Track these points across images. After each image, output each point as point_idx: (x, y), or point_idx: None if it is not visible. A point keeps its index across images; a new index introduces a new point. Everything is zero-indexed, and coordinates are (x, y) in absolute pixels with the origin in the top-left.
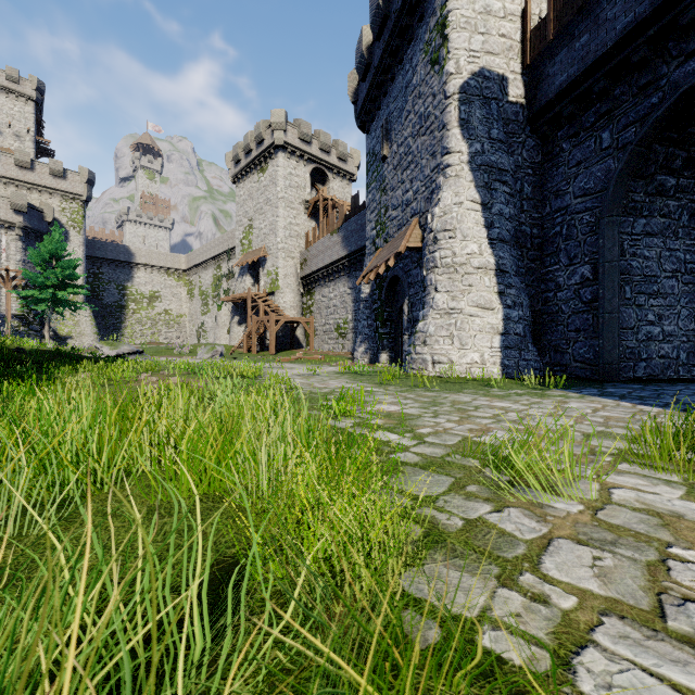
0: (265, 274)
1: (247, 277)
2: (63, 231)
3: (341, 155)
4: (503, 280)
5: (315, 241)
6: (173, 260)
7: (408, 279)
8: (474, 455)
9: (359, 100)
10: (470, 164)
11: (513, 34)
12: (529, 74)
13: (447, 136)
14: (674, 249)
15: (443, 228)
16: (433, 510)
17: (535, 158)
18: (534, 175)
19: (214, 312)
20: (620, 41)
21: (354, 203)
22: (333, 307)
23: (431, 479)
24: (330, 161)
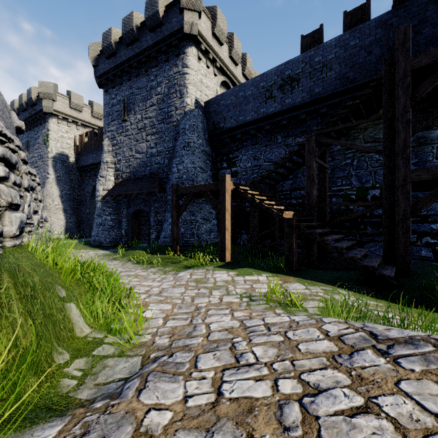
0: None
1: None
2: None
3: None
4: (66, 212)
5: None
6: None
7: None
8: None
9: None
10: (56, 179)
11: (71, 143)
12: (77, 155)
13: (49, 169)
14: None
15: (47, 196)
16: None
17: (79, 178)
18: (79, 182)
19: None
20: (90, 165)
21: None
22: None
23: None
24: None
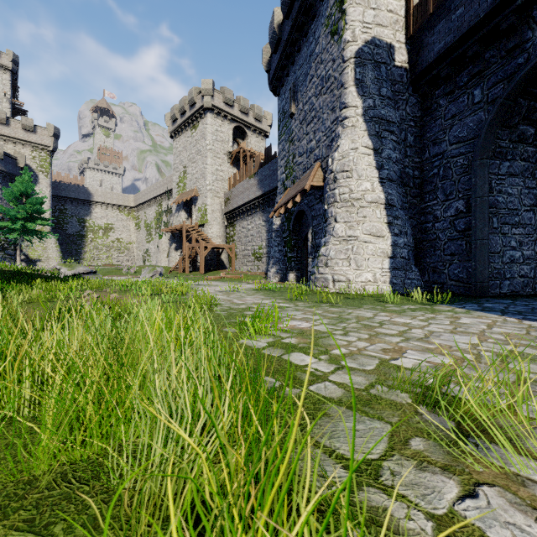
0: (196, 210)
1: (182, 212)
2: (33, 175)
3: (257, 116)
4: (391, 213)
5: (236, 184)
6: (123, 199)
7: (312, 213)
8: (401, 387)
9: (272, 69)
10: (364, 116)
11: (398, 10)
12: (411, 43)
13: (345, 93)
14: (532, 187)
15: (342, 169)
16: (382, 495)
17: (417, 112)
18: (416, 127)
19: (156, 240)
20: (491, 11)
21: (267, 153)
22: (251, 236)
23: (363, 427)
24: (248, 121)
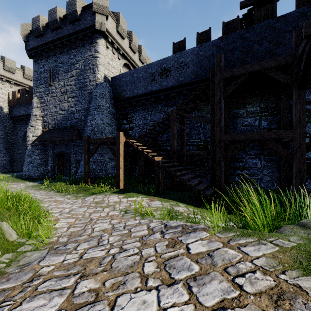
0: None
1: None
2: None
3: None
4: (0, 152)
5: None
6: None
7: None
8: None
9: None
10: None
11: (5, 98)
12: (10, 107)
13: None
14: None
15: None
16: None
17: (12, 125)
18: (12, 128)
19: None
20: (22, 115)
21: None
22: None
23: None
24: None
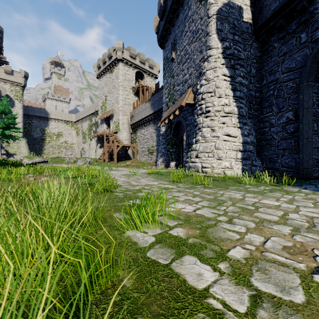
0: (113, 123)
1: (104, 124)
2: (11, 101)
3: (150, 65)
4: (242, 120)
5: (137, 107)
6: (68, 116)
7: (186, 122)
8: None
9: (159, 31)
10: (223, 54)
11: None
12: (254, 6)
13: (209, 39)
14: None
15: (207, 91)
16: None
17: (257, 53)
18: (257, 63)
19: (89, 142)
20: None
21: (157, 87)
22: (146, 139)
23: None
24: (145, 68)
